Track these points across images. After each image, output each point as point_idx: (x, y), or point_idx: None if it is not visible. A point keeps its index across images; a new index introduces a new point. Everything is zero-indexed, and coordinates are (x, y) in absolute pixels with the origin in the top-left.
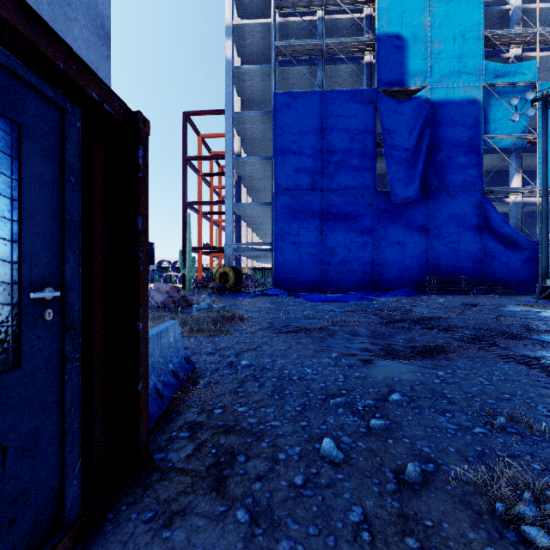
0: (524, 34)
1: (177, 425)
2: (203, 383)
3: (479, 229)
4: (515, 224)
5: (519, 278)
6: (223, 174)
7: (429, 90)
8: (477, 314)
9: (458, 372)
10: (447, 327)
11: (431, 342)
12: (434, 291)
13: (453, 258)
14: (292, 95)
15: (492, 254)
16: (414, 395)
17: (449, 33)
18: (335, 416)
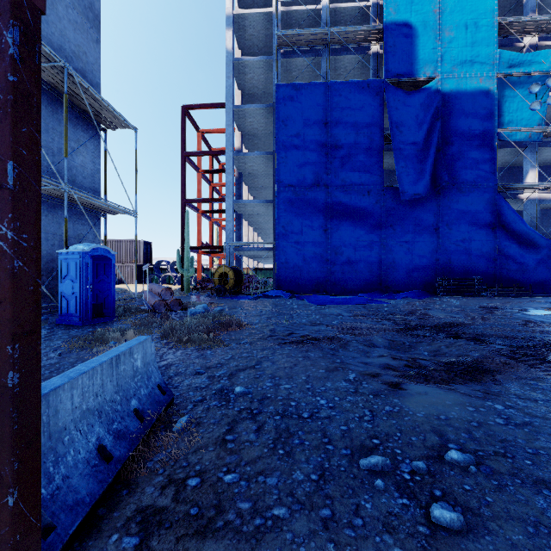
0: (540, 21)
1: (123, 517)
2: (178, 427)
3: (492, 227)
4: (530, 222)
5: (535, 278)
6: (223, 170)
7: (439, 81)
8: (502, 320)
9: (521, 405)
10: (475, 336)
11: (464, 355)
12: (445, 293)
13: (465, 257)
14: (295, 87)
15: (507, 254)
16: (479, 449)
17: (461, 20)
18: (372, 494)
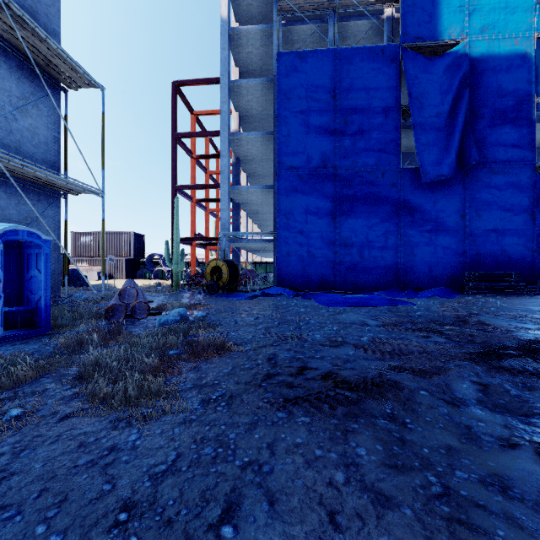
0: None
1: None
2: None
3: (530, 213)
4: None
5: None
6: (219, 155)
7: (467, 44)
8: None
9: None
10: None
11: None
12: (475, 290)
13: (497, 249)
14: (299, 55)
15: None
16: None
17: None
18: None
